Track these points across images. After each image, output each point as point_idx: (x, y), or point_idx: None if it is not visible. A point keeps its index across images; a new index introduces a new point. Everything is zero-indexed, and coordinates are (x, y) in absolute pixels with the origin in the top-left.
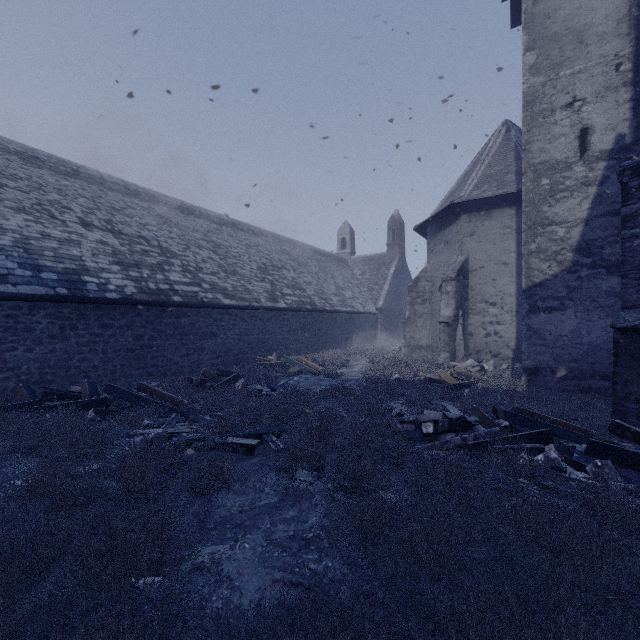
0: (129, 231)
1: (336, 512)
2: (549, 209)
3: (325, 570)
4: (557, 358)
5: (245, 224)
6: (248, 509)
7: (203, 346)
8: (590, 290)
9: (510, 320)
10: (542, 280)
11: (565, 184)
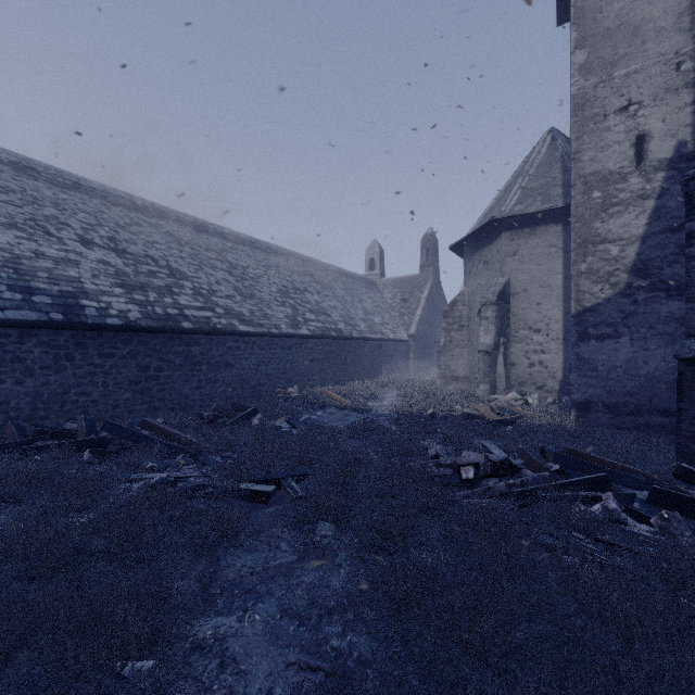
0: (134, 250)
1: (362, 577)
2: (601, 225)
3: (349, 649)
4: (610, 391)
5: (264, 243)
6: (261, 570)
7: (216, 377)
8: (647, 315)
9: (556, 348)
10: (593, 304)
11: (619, 197)
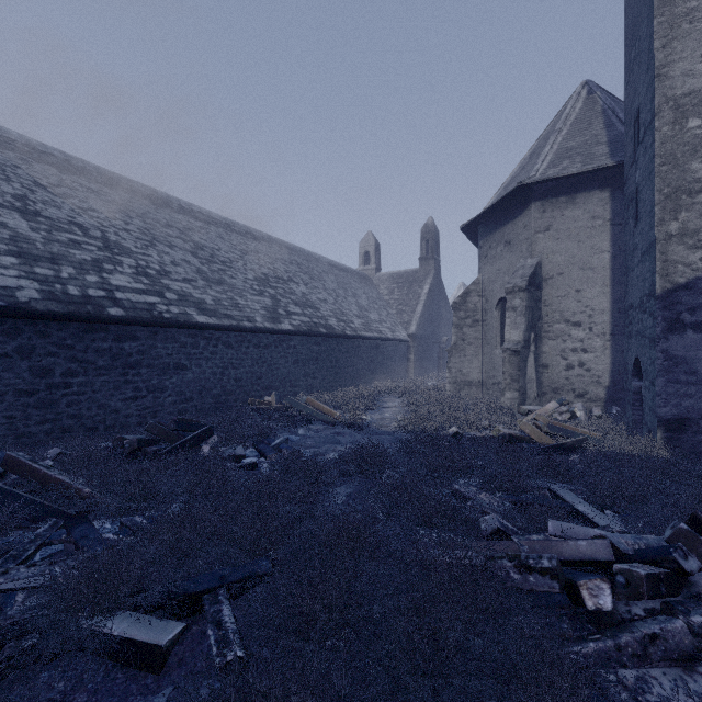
0: (54, 214)
1: None
2: (701, 166)
3: None
4: None
5: (243, 226)
6: None
7: (163, 384)
8: None
9: (602, 346)
10: (690, 279)
11: None
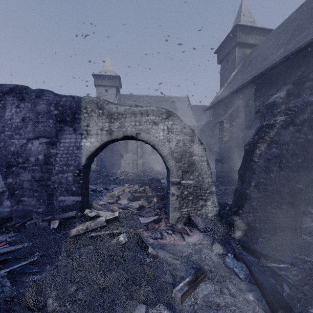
0: None
1: None
2: None
3: None
4: None
5: None
6: None
7: None
8: None
9: None
10: None
11: None
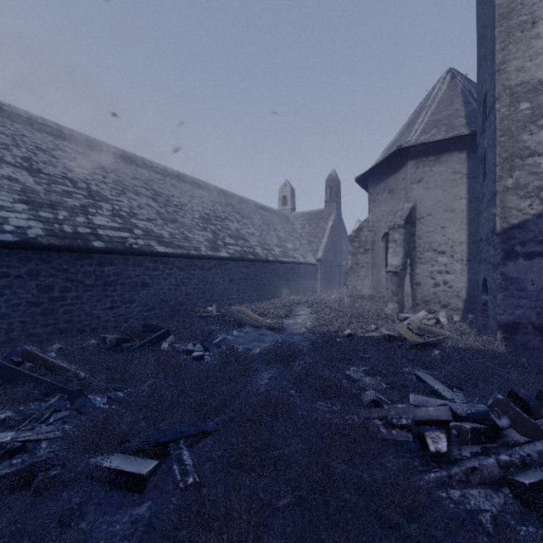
0: (52, 171)
1: None
2: (530, 137)
3: None
4: (541, 312)
5: (190, 177)
6: None
7: (132, 297)
8: None
9: (461, 269)
10: (521, 221)
11: None
